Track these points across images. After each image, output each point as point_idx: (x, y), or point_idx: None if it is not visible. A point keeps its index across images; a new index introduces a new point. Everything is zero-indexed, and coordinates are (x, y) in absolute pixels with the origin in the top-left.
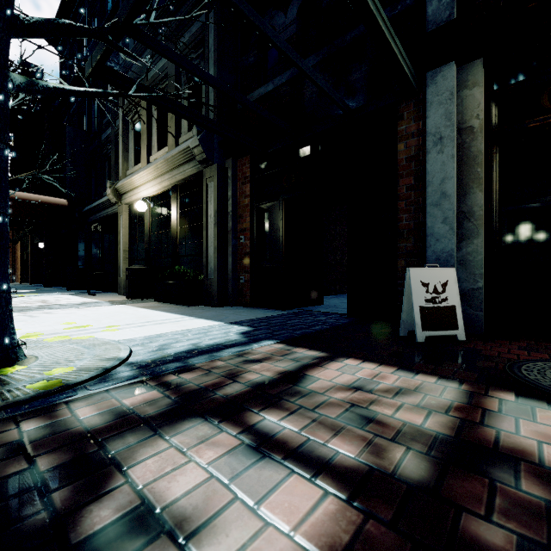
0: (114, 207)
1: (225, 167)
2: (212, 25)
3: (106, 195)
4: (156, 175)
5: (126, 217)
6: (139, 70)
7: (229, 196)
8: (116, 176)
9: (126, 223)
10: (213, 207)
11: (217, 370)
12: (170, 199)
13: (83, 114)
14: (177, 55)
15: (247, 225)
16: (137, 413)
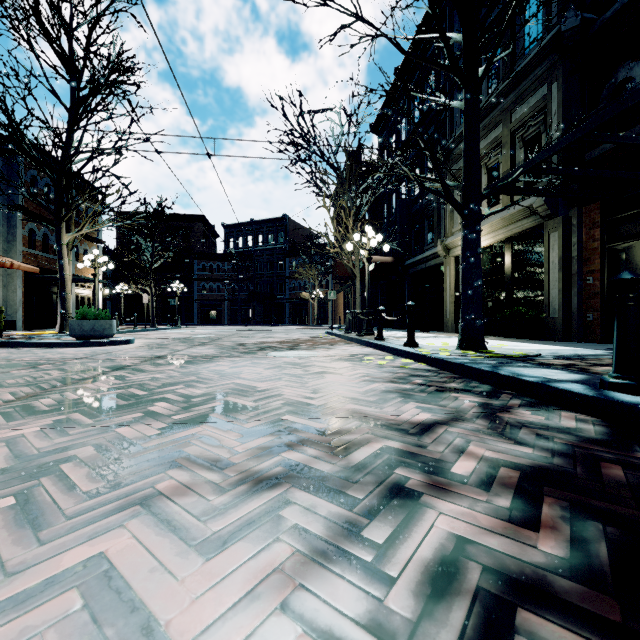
0: (437, 259)
1: (569, 217)
2: (555, 95)
3: (426, 249)
4: (489, 231)
5: (453, 267)
6: None
7: (574, 242)
8: (438, 232)
9: (453, 272)
10: (555, 254)
11: (605, 361)
12: (503, 249)
13: (401, 184)
14: (553, 169)
15: (596, 267)
16: (576, 364)
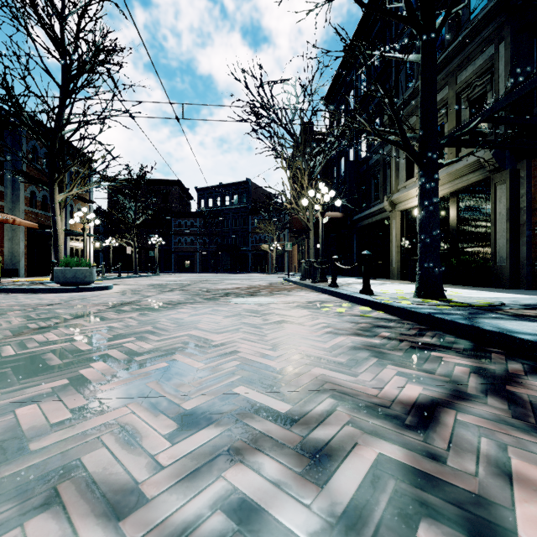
0: (383, 214)
1: (516, 170)
2: (502, 54)
3: (373, 205)
4: None
5: (398, 221)
6: (414, 107)
7: (521, 194)
8: (384, 190)
9: (398, 225)
10: (502, 205)
11: None
12: (448, 203)
13: (349, 148)
14: (511, 118)
15: None
16: None
